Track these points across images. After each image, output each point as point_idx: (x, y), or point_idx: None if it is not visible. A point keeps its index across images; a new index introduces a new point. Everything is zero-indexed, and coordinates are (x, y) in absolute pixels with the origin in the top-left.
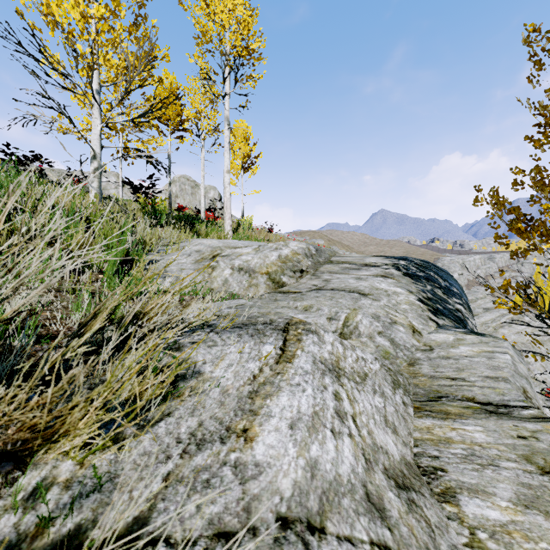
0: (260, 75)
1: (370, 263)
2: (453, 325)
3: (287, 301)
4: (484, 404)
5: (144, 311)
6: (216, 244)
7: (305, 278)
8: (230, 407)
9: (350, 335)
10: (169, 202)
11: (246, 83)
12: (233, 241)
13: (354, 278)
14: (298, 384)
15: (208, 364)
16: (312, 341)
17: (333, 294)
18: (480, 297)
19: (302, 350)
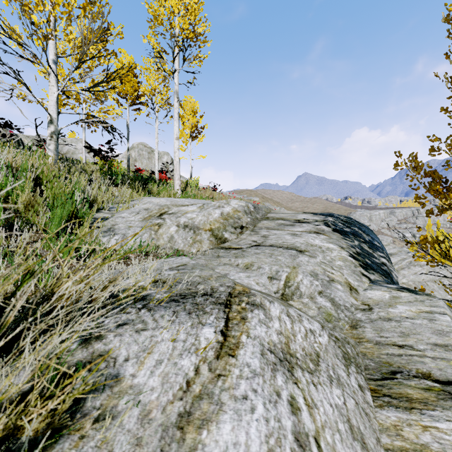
0: (205, 55)
1: (302, 219)
2: (382, 279)
3: (229, 257)
4: (444, 383)
5: (57, 291)
6: (163, 202)
7: (245, 233)
8: (149, 451)
9: (291, 296)
10: (128, 165)
11: (193, 62)
12: (180, 199)
13: (289, 234)
14: (245, 397)
15: (131, 362)
16: (258, 320)
17: (272, 251)
18: (385, 245)
19: (247, 334)
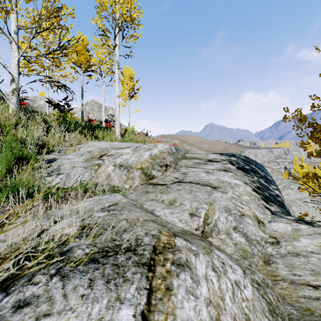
0: (139, 34)
1: (212, 159)
2: (280, 210)
3: (155, 193)
4: None
5: None
6: (104, 146)
7: (169, 171)
8: None
9: (210, 233)
10: (82, 116)
11: (129, 39)
12: (118, 143)
13: (204, 171)
14: None
15: None
16: (185, 289)
17: (191, 187)
18: None
19: (173, 319)
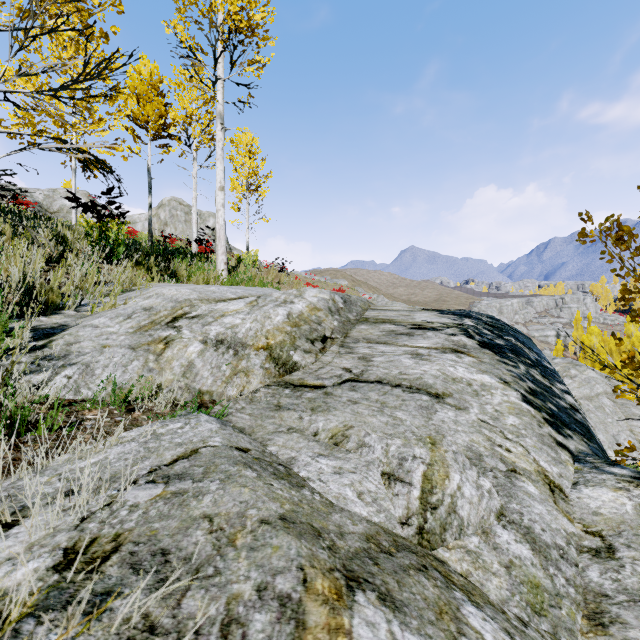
0: (267, 58)
1: (424, 323)
2: (587, 447)
3: (299, 411)
4: None
5: None
6: (184, 295)
7: (330, 351)
8: None
9: (441, 534)
10: (149, 230)
11: (246, 68)
12: (219, 287)
13: (409, 353)
14: None
15: None
16: None
17: (383, 395)
18: None
19: None
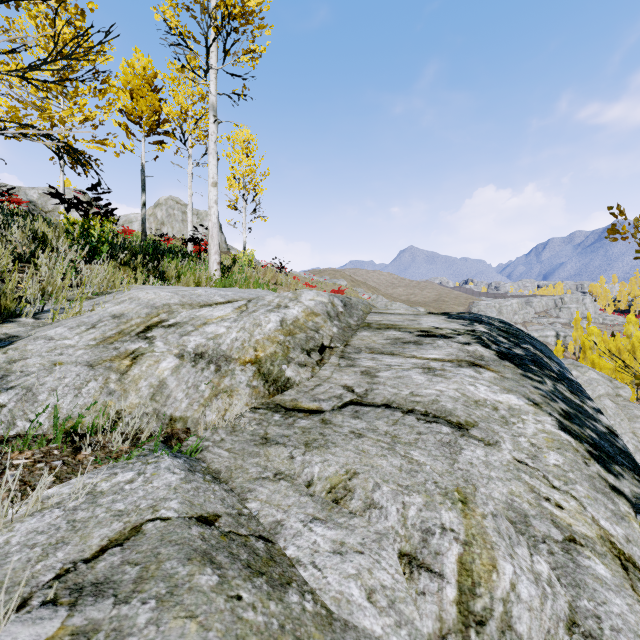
0: (262, 47)
1: (432, 329)
2: None
3: (289, 447)
4: None
5: None
6: (163, 299)
7: (328, 363)
8: None
9: None
10: (143, 229)
11: (241, 58)
12: (207, 290)
13: (419, 367)
14: None
15: None
16: None
17: (393, 425)
18: None
19: None
